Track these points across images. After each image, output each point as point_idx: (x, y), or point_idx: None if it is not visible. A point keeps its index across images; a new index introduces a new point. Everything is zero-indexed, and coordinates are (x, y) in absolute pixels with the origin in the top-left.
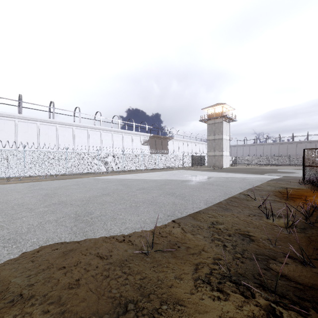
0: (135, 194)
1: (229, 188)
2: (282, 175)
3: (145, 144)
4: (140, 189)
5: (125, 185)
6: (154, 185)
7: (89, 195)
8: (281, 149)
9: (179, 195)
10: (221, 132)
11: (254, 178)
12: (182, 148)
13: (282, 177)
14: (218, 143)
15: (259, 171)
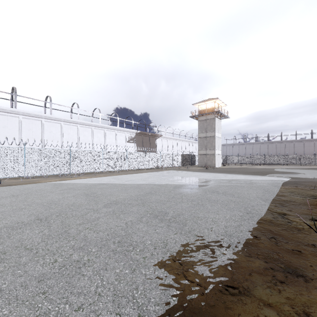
0: (97, 216)
1: (246, 199)
2: (288, 176)
3: (131, 142)
4: (111, 204)
5: (92, 196)
6: (135, 194)
7: (7, 223)
8: (270, 148)
9: (174, 218)
10: (213, 129)
11: (262, 181)
12: (171, 146)
13: (291, 178)
14: (210, 141)
15: (258, 171)
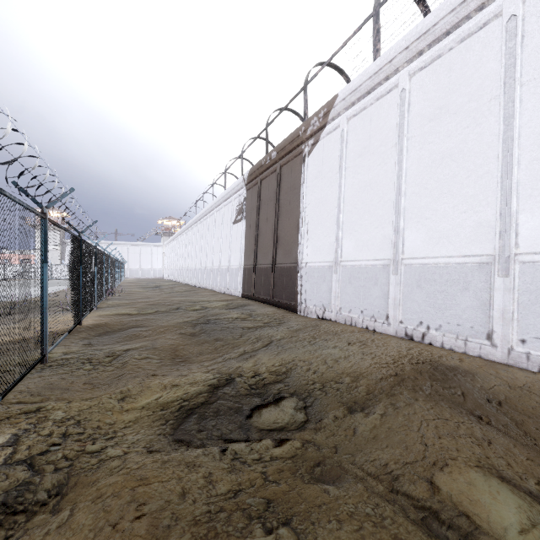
0: None
1: None
2: None
3: (239, 220)
4: None
5: None
6: None
7: None
8: None
9: None
10: None
11: None
12: (482, 108)
13: None
14: None
15: None
